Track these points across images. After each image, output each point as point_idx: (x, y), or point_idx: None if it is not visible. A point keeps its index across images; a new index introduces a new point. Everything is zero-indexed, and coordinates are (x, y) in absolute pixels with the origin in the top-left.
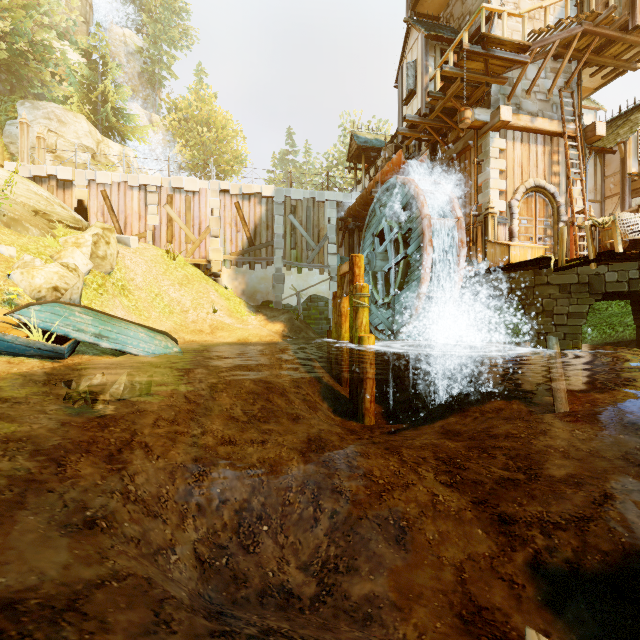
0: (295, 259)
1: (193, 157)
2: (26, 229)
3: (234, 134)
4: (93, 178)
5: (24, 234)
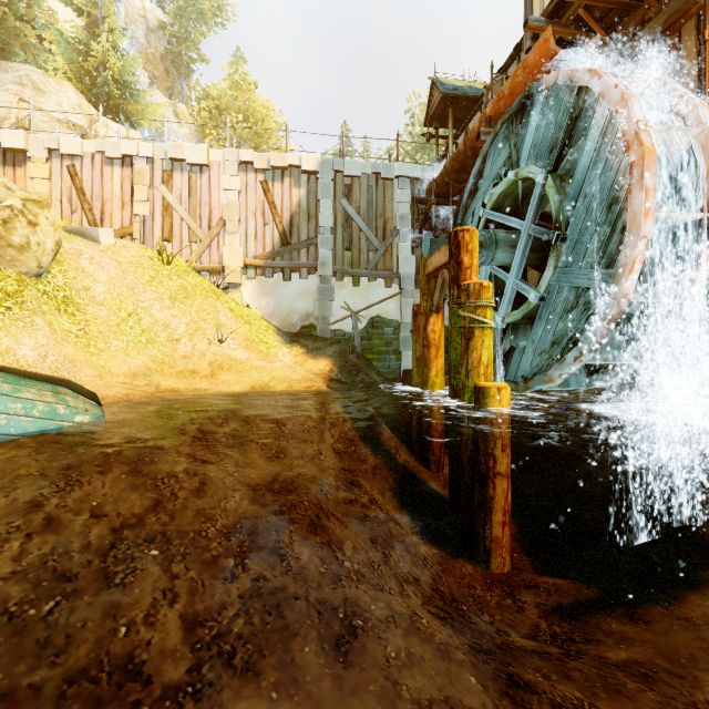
0: (350, 264)
1: None
2: None
3: (276, 126)
4: (55, 146)
5: None
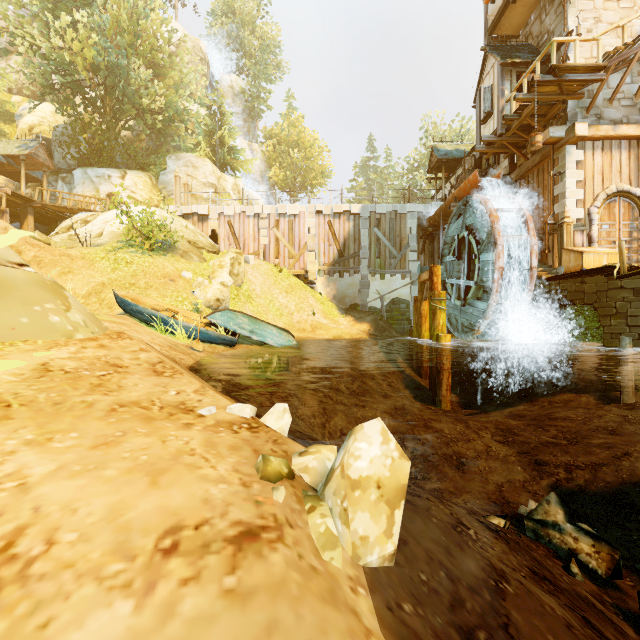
0: (379, 267)
1: (285, 176)
2: (191, 258)
3: (320, 151)
4: (222, 212)
5: (190, 261)
